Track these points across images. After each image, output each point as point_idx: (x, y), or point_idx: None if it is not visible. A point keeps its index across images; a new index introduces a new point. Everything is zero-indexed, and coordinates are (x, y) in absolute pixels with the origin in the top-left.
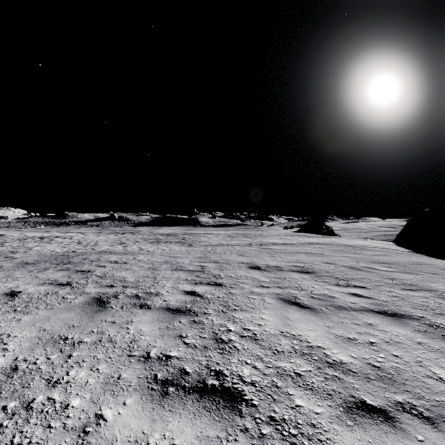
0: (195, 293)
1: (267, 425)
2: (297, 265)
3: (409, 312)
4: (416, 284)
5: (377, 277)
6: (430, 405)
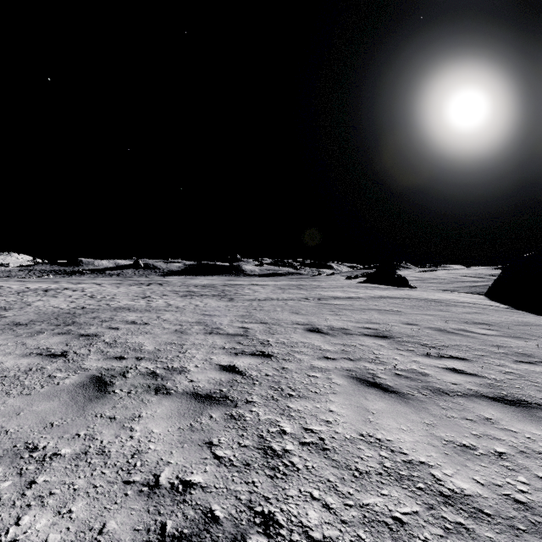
0: (235, 368)
1: None
2: (369, 327)
3: (537, 398)
4: (533, 354)
5: (477, 344)
6: None
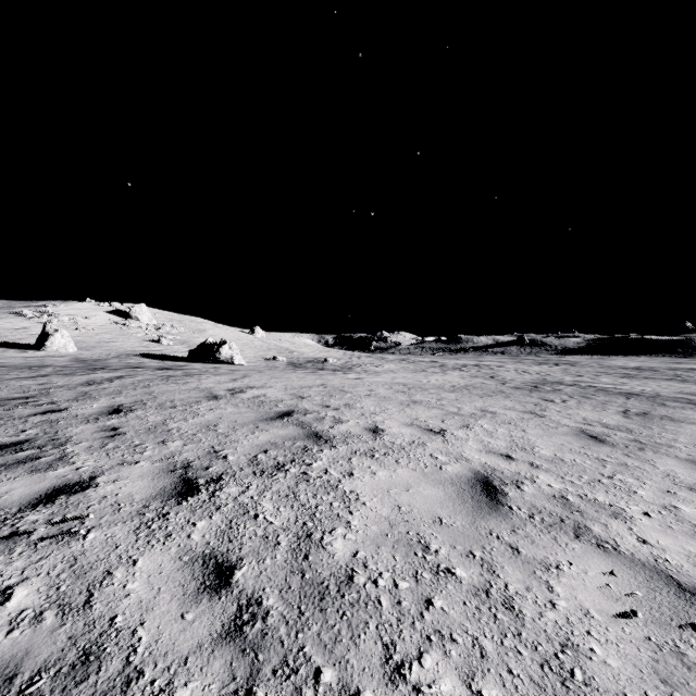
0: None
1: None
2: None
3: None
4: None
5: None
6: None
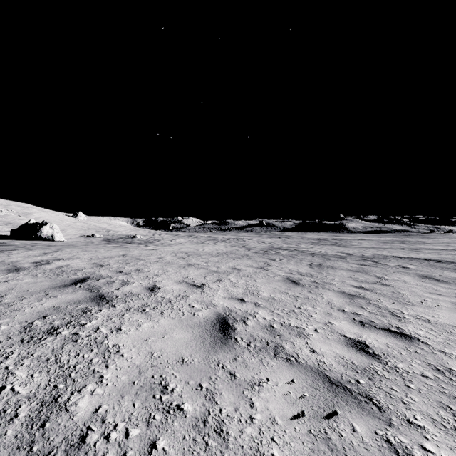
0: (362, 259)
1: (385, 268)
2: (432, 258)
3: None
4: None
5: None
6: (429, 272)
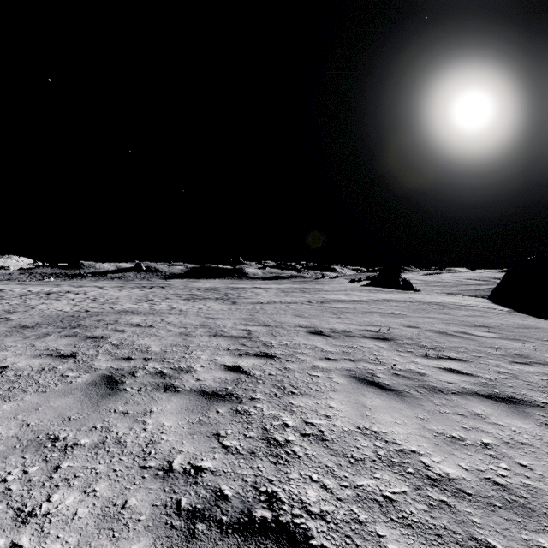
0: (239, 368)
1: None
2: (370, 330)
3: (527, 396)
4: (529, 355)
5: (475, 346)
6: None
